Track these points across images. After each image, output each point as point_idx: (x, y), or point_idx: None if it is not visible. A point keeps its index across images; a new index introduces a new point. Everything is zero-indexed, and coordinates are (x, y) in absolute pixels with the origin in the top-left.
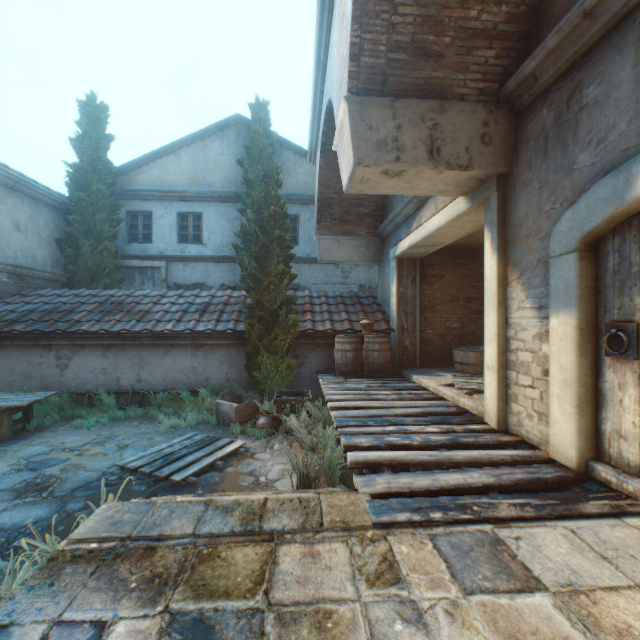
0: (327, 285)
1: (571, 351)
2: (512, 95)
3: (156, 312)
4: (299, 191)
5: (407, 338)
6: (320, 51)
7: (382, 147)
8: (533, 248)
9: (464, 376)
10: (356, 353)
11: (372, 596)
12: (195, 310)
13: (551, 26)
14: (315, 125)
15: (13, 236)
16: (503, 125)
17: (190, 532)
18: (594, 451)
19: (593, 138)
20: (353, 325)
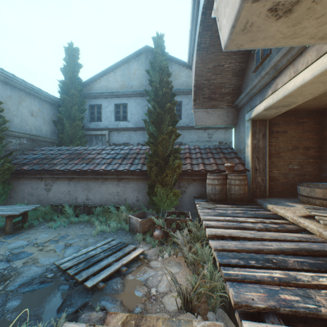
0: (198, 142)
1: None
2: None
3: (97, 159)
4: (182, 87)
5: (259, 176)
6: None
7: None
8: None
9: (317, 209)
10: (222, 186)
11: None
12: (119, 157)
13: None
14: (192, 34)
15: (29, 119)
16: None
17: None
18: None
19: None
20: (218, 167)
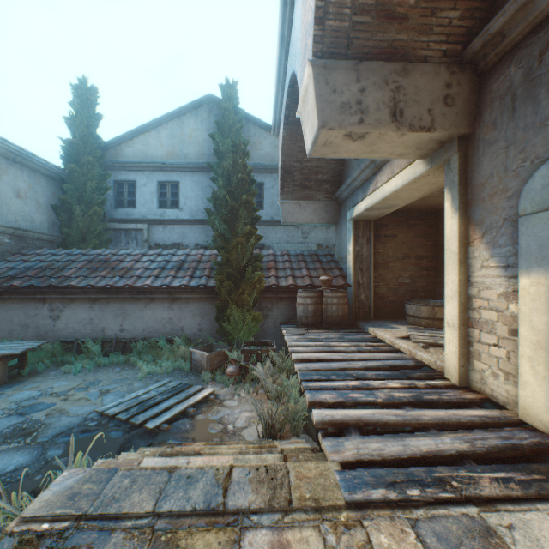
0: (289, 244)
1: (546, 312)
2: (476, 56)
3: (137, 269)
4: (264, 161)
5: (363, 293)
6: (284, 28)
7: (346, 110)
8: (498, 207)
9: (418, 329)
10: (316, 306)
11: None
12: (171, 267)
13: None
14: (279, 100)
15: (14, 202)
16: (466, 86)
17: (149, 510)
18: None
19: None
20: (313, 281)
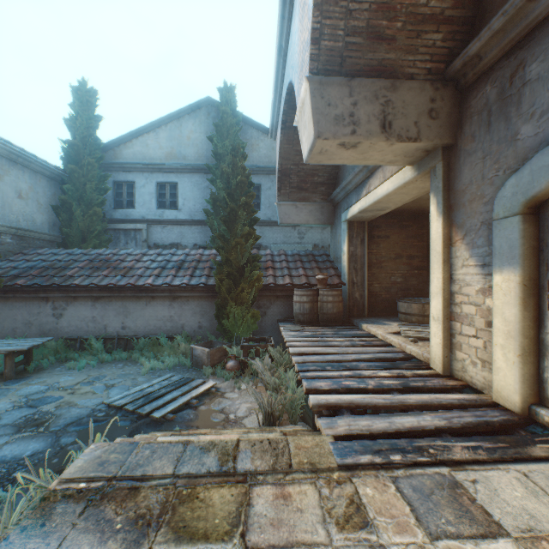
0: (285, 245)
1: (515, 305)
2: (457, 74)
3: (138, 268)
4: (261, 163)
5: (357, 291)
6: (282, 39)
7: (340, 122)
8: (477, 211)
9: (408, 325)
10: (312, 304)
11: (343, 540)
12: (172, 267)
13: (494, 10)
14: (276, 105)
15: (16, 203)
16: (448, 101)
17: (170, 472)
18: (536, 397)
19: (536, 111)
20: (309, 280)
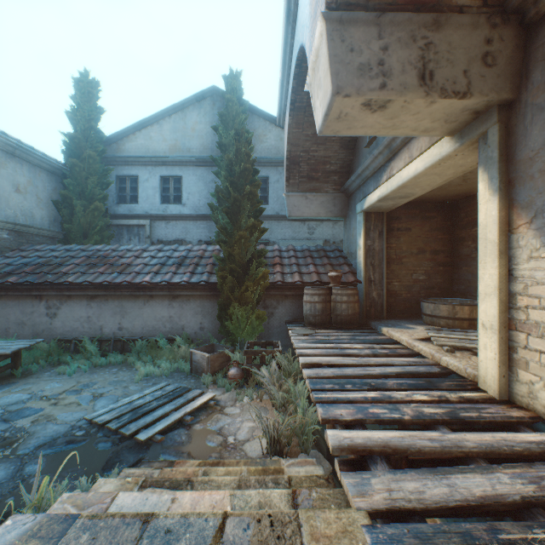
0: (294, 240)
1: None
2: (524, 2)
3: (137, 265)
4: (269, 155)
5: (374, 290)
6: (290, 0)
7: (365, 72)
8: None
9: (438, 330)
10: (324, 305)
11: None
12: (172, 263)
13: None
14: (284, 85)
15: (13, 197)
16: (509, 42)
17: None
18: None
19: None
20: (321, 277)
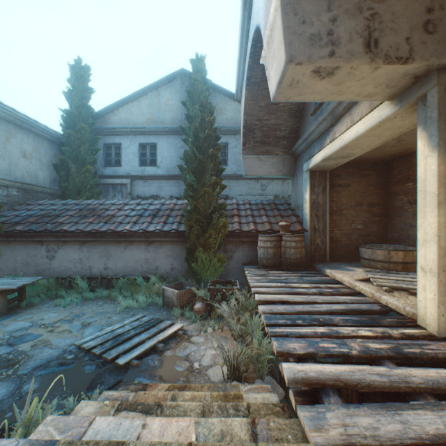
0: (249, 196)
1: None
2: None
3: (119, 216)
4: (228, 125)
5: (318, 237)
6: None
7: (315, 42)
8: None
9: (376, 272)
10: (276, 249)
11: None
12: (148, 214)
13: None
14: (241, 64)
15: (21, 161)
16: None
17: None
18: None
19: None
20: (272, 226)
